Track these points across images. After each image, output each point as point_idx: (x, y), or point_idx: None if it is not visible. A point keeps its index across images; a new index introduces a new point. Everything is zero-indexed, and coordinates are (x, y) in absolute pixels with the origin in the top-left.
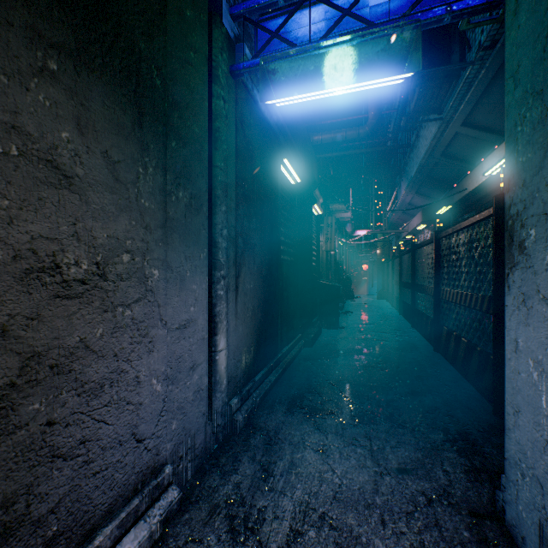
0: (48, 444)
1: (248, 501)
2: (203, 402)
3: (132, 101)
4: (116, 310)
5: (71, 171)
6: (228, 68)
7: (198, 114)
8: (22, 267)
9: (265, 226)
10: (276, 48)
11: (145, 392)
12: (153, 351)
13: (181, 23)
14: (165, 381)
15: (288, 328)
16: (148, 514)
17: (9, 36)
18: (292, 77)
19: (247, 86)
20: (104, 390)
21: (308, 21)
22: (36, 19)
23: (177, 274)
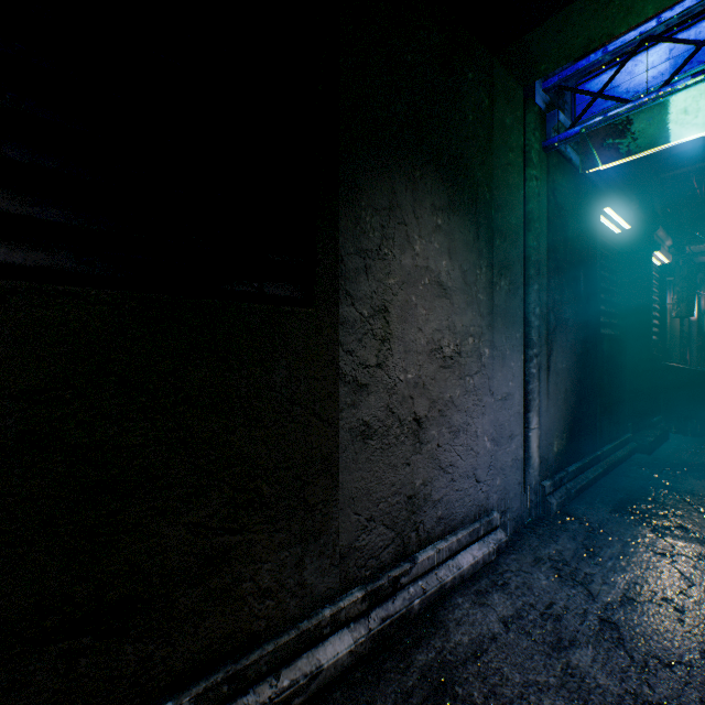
0: (437, 458)
1: (572, 565)
2: (518, 472)
3: (473, 221)
4: (465, 379)
5: (446, 285)
6: (539, 143)
7: (514, 206)
8: (429, 348)
9: (578, 297)
10: (599, 108)
11: (480, 445)
12: (485, 414)
13: (502, 134)
14: (492, 441)
15: (611, 422)
16: (484, 539)
17: (425, 216)
18: (621, 135)
19: (559, 149)
20: (460, 435)
21: (644, 67)
22: (433, 198)
23: (499, 352)
